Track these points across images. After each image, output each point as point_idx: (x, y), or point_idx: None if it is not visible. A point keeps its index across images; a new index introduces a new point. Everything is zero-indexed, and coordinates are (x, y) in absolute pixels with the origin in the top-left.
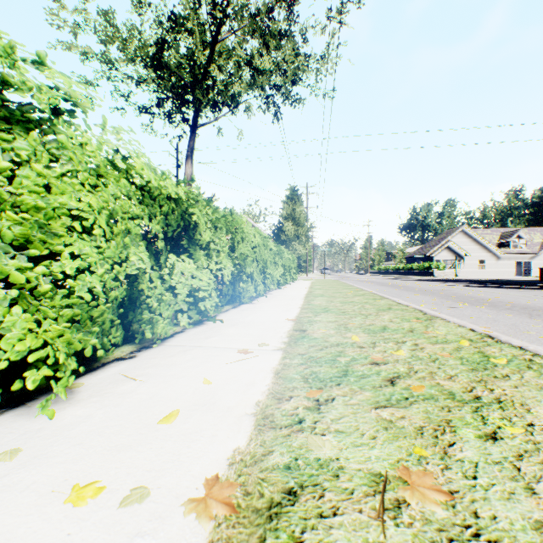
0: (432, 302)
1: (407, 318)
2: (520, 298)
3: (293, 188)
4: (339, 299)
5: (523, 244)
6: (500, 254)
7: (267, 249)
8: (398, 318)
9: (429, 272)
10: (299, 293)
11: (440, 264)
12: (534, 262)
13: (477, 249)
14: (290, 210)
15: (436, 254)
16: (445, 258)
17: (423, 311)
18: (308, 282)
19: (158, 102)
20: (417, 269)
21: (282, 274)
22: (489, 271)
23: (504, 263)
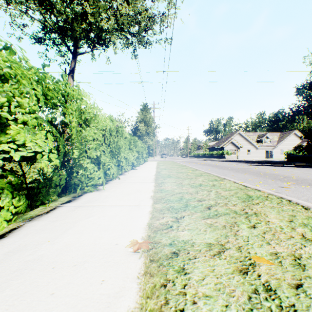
0: (258, 181)
1: (309, 223)
2: (308, 175)
3: (145, 105)
4: (186, 180)
5: (268, 141)
6: (257, 146)
7: (123, 136)
8: (298, 224)
9: (223, 156)
10: (150, 173)
11: (229, 151)
12: (274, 151)
13: (246, 143)
14: (143, 116)
15: (225, 146)
16: (230, 148)
17: (293, 201)
18: (155, 163)
19: (42, 27)
20: (216, 154)
21: (136, 158)
22: (252, 156)
23: (260, 151)
